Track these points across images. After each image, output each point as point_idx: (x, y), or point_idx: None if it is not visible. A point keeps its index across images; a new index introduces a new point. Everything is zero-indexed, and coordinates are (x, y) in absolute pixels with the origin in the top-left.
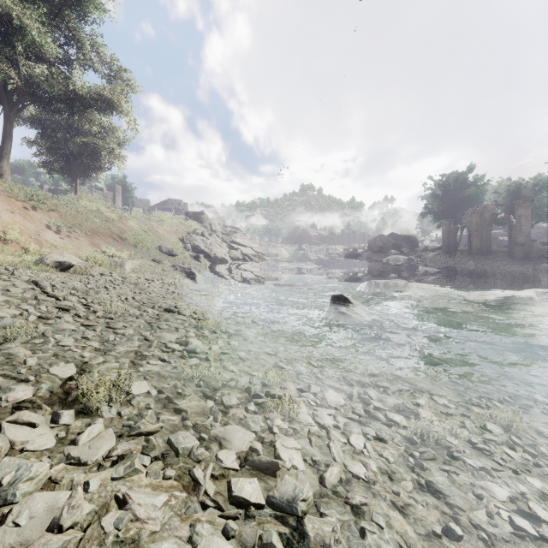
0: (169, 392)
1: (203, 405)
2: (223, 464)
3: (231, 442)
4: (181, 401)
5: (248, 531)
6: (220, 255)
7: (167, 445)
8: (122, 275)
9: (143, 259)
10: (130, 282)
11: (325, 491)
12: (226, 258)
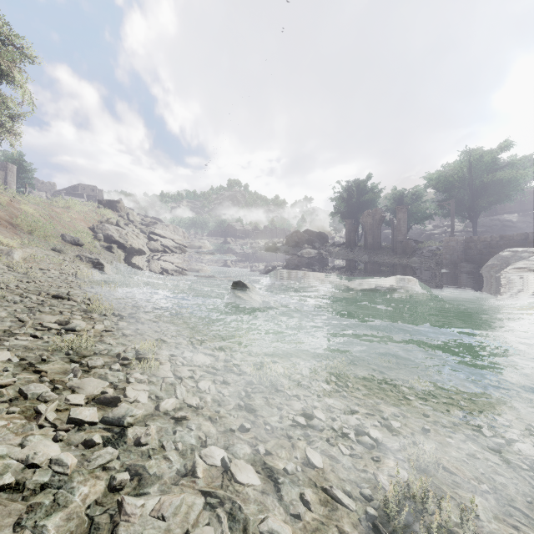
0: (33, 359)
1: (67, 367)
2: (69, 402)
3: (84, 389)
4: (45, 365)
5: (77, 437)
6: (137, 246)
7: (18, 394)
8: (8, 264)
9: (40, 247)
10: (18, 272)
11: (158, 413)
12: (144, 249)
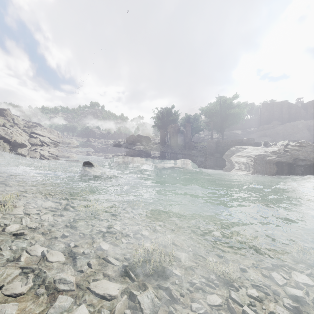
0: None
1: None
2: None
3: None
4: None
5: None
6: (20, 141)
7: None
8: None
9: None
10: None
11: (3, 233)
12: (26, 143)
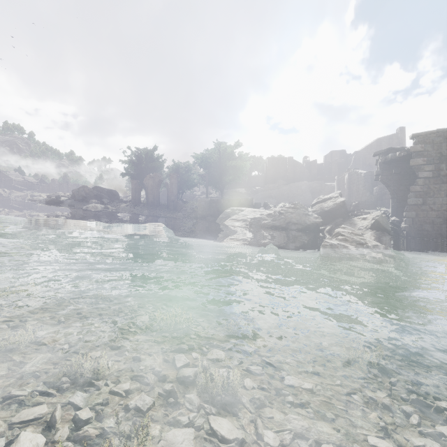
0: None
1: None
2: None
3: None
4: None
5: None
6: None
7: None
8: None
9: None
10: None
11: None
12: None
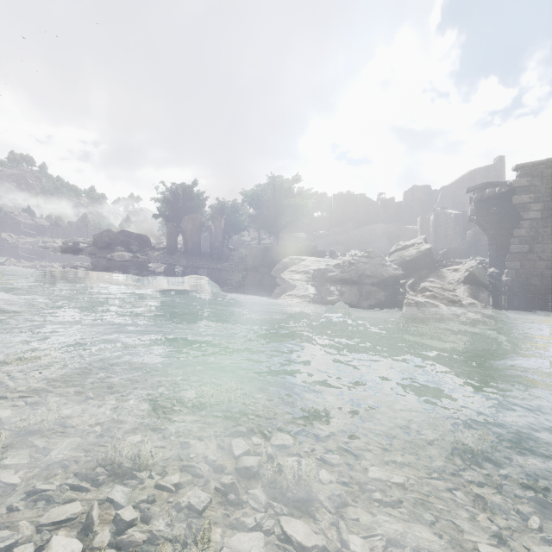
0: None
1: None
2: None
3: None
4: None
5: None
6: None
7: None
8: None
9: None
10: None
11: None
12: None
